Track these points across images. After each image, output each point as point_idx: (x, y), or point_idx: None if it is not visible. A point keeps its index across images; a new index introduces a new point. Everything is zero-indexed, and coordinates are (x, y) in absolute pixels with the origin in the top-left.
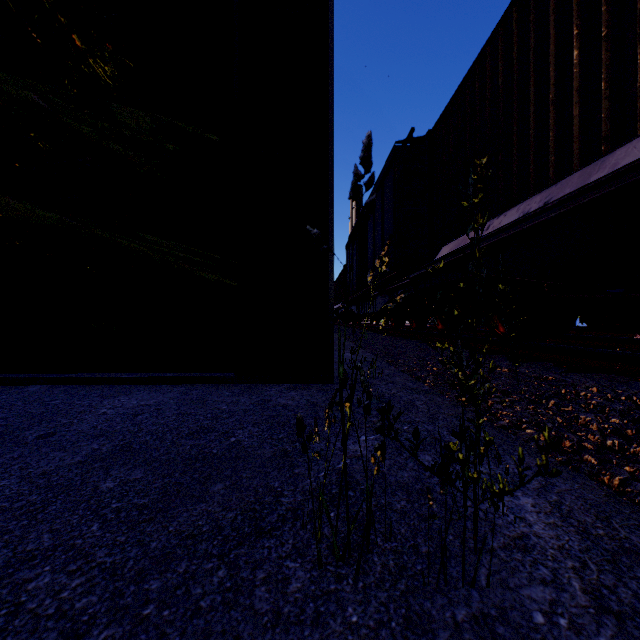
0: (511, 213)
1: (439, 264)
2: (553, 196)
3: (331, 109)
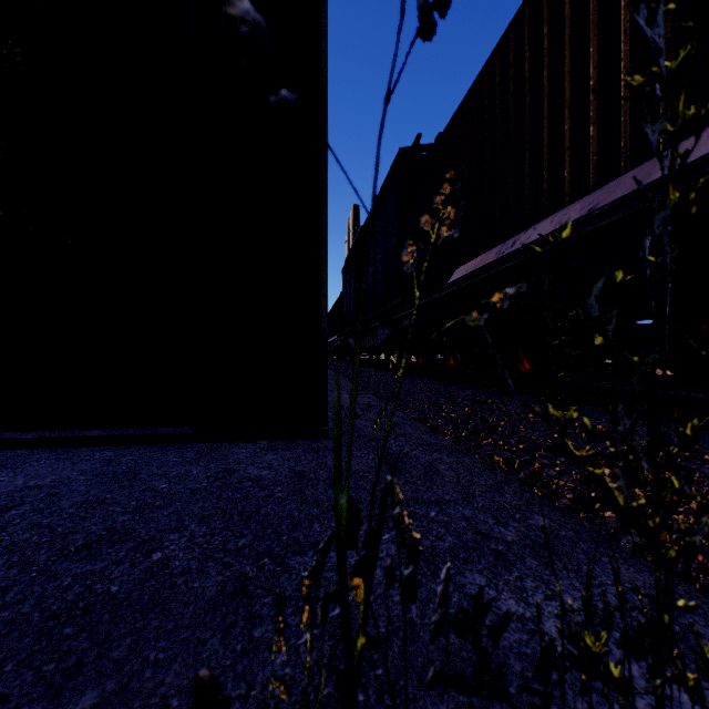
0: (543, 225)
1: (453, 289)
2: (600, 201)
3: (324, 76)
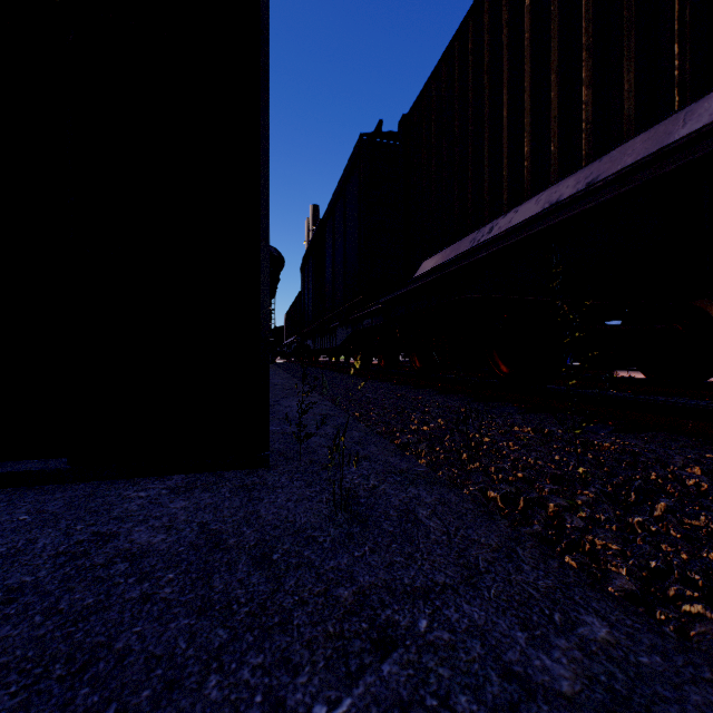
0: (527, 207)
1: (420, 283)
2: (601, 172)
3: None
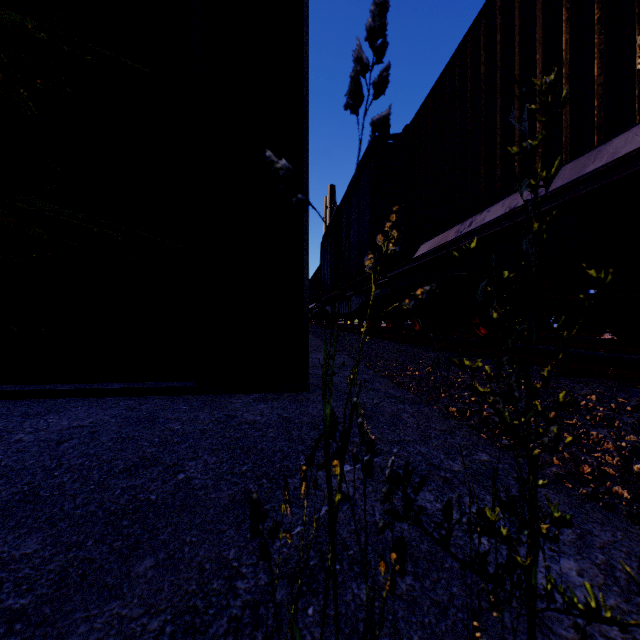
0: (495, 208)
1: (418, 263)
2: (543, 189)
3: (306, 86)
